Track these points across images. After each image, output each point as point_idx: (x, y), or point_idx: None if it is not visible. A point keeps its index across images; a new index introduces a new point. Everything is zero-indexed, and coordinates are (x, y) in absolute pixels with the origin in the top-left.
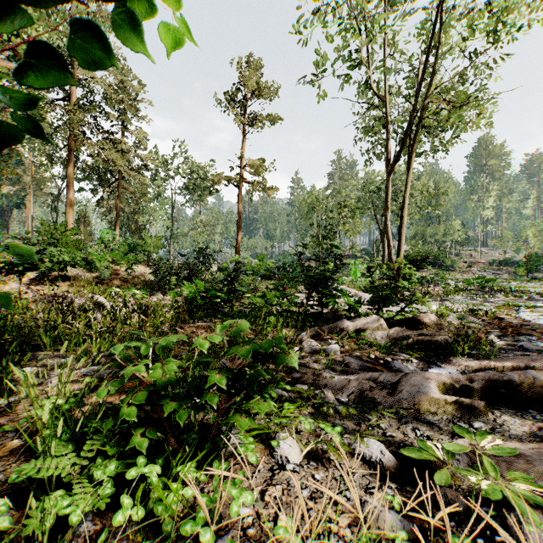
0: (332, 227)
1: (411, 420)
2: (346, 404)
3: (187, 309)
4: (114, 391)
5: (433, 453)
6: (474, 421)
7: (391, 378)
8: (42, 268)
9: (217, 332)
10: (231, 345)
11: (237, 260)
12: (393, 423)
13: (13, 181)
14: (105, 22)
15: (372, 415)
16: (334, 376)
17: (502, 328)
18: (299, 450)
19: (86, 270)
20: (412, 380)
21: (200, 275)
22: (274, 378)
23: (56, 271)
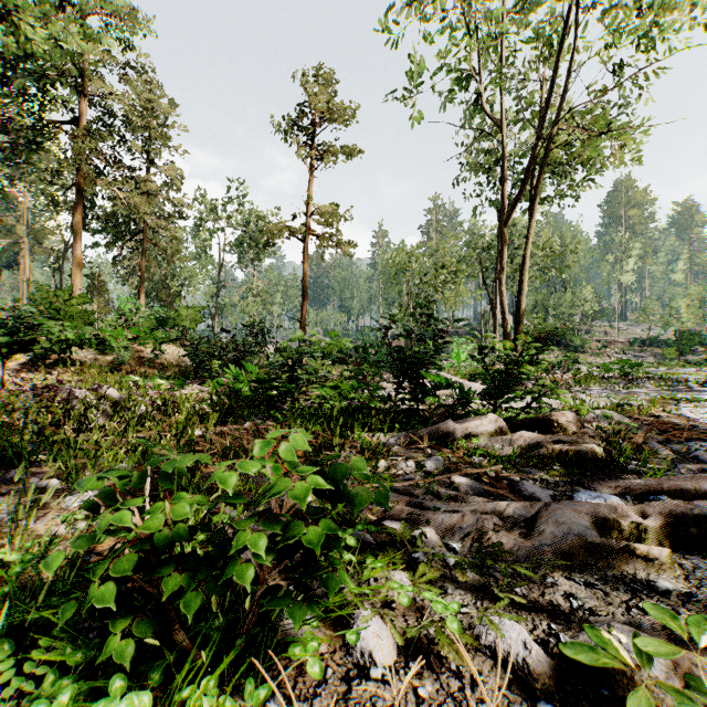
0: (427, 295)
1: (560, 579)
2: (460, 552)
3: (231, 405)
4: (103, 537)
5: (615, 654)
6: (656, 580)
7: (524, 511)
8: (34, 349)
9: (256, 452)
10: (278, 475)
11: (300, 338)
12: (533, 586)
13: (3, 232)
14: (125, 20)
15: (503, 574)
16: (440, 506)
17: (662, 431)
18: (392, 639)
19: (98, 351)
20: (558, 515)
21: (251, 358)
22: (351, 511)
23: (56, 353)
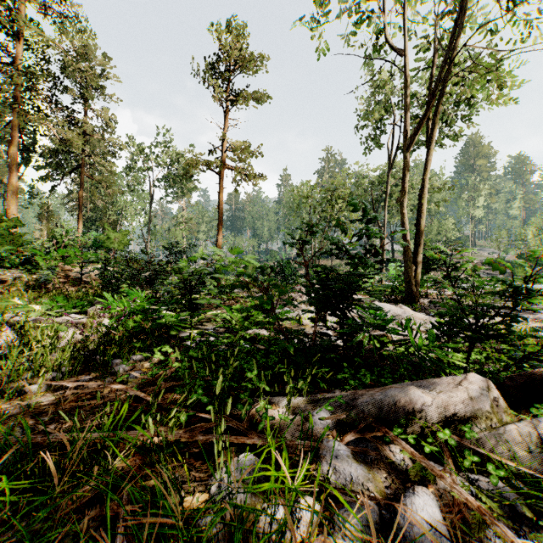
0: (326, 222)
1: None
2: None
3: (101, 341)
4: None
5: None
6: None
7: None
8: None
9: None
10: None
11: (202, 257)
12: None
13: None
14: None
15: None
16: None
17: None
18: None
19: (26, 270)
20: None
21: (162, 277)
22: None
23: None
